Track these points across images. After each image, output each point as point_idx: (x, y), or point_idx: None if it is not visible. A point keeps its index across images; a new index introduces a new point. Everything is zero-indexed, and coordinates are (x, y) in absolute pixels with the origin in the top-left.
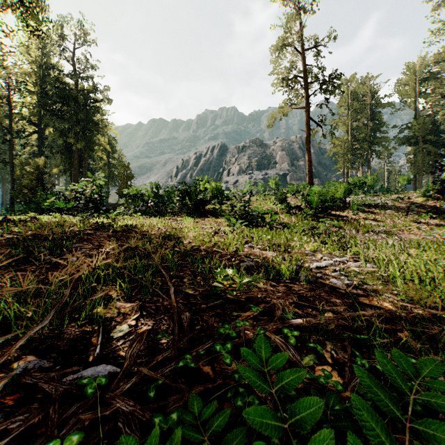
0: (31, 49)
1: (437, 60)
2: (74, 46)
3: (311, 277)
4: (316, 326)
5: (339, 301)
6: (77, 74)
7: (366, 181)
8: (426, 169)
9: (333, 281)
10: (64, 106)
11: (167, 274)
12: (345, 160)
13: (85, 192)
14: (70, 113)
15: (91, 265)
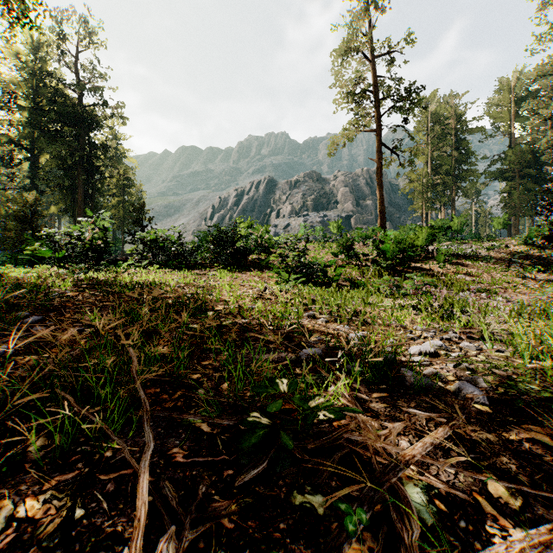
0: (21, 52)
1: (538, 73)
2: (77, 49)
3: (427, 381)
4: (490, 537)
5: (495, 438)
6: (81, 84)
7: (452, 224)
8: (524, 210)
9: (465, 388)
10: (65, 126)
11: (148, 403)
12: (424, 199)
13: (83, 236)
14: (72, 135)
15: (30, 363)
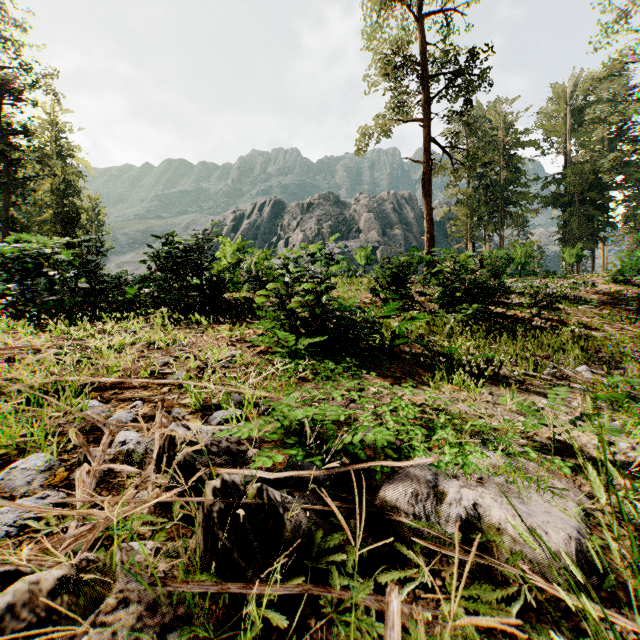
0: None
1: (610, 71)
2: None
3: None
4: None
5: None
6: None
7: (514, 255)
8: (586, 242)
9: None
10: None
11: None
12: (468, 226)
13: None
14: None
15: None
